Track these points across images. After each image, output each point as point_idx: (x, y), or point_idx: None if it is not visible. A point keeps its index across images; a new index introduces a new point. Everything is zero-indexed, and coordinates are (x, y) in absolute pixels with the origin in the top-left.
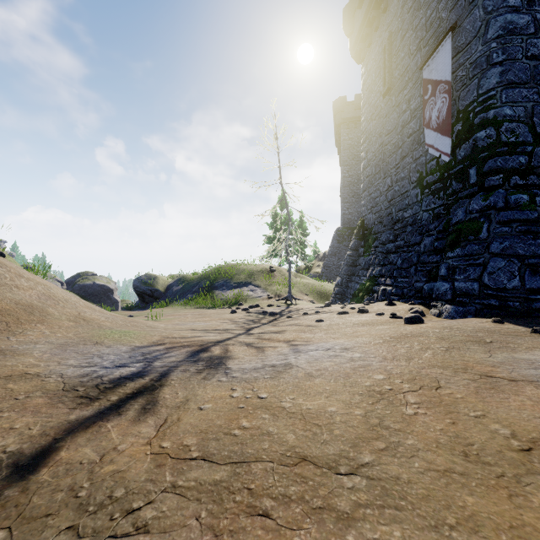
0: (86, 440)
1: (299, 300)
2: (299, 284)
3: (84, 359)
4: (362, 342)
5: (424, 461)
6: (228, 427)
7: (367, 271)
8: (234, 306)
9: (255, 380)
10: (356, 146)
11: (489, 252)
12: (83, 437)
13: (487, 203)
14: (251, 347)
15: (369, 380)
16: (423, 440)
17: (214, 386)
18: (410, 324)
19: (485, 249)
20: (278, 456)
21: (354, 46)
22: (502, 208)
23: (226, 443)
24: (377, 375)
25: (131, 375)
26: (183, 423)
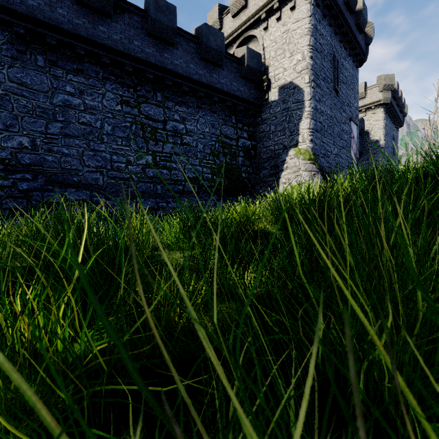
0: None
1: None
2: None
3: None
4: None
5: None
6: None
7: None
8: None
9: None
10: None
11: None
12: None
13: None
14: None
15: None
16: None
17: None
18: None
19: None
20: None
21: None
22: None
23: None
24: None
25: None
26: None
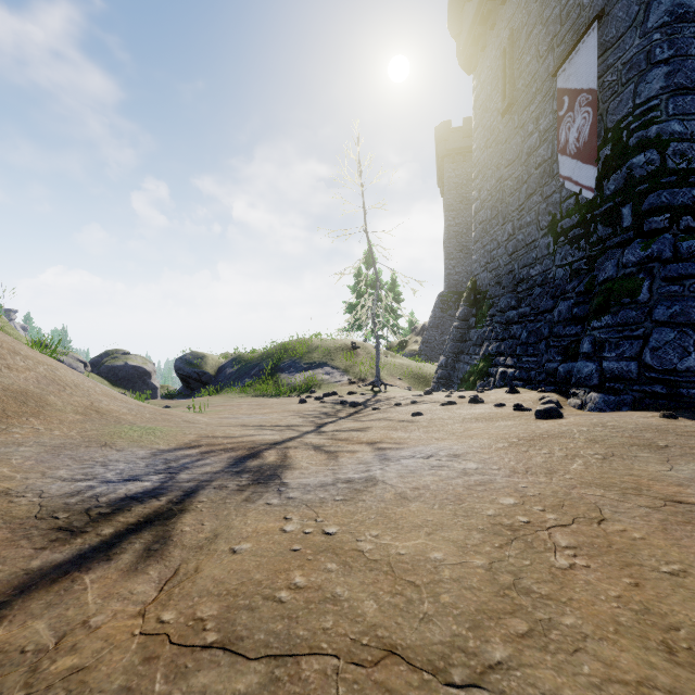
0: (44, 606)
1: (389, 386)
2: (390, 365)
3: (81, 469)
4: (478, 445)
5: (599, 662)
6: (271, 585)
7: (480, 347)
8: (304, 394)
9: (320, 504)
10: (465, 185)
11: (652, 320)
12: (41, 600)
13: (648, 253)
14: (321, 451)
15: (493, 505)
16: (590, 617)
17: (260, 512)
18: (544, 419)
19: (646, 316)
20: (348, 644)
21: (463, 51)
22: (669, 260)
23: (264, 616)
24: (504, 499)
25: (141, 493)
26: (203, 576)
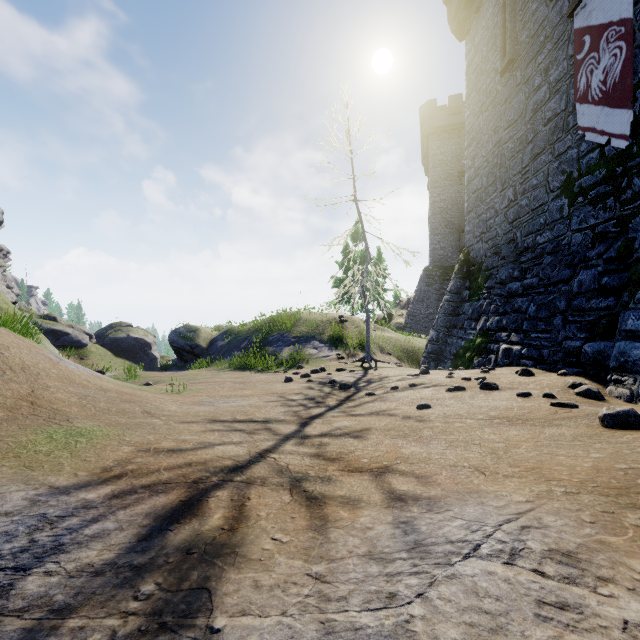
0: None
1: (379, 362)
2: (378, 339)
3: None
4: (591, 516)
5: None
6: None
7: (476, 322)
8: (291, 369)
9: None
10: (450, 162)
11: None
12: None
13: None
14: (300, 496)
15: None
16: None
17: None
18: (619, 428)
19: None
20: None
21: (455, 16)
22: None
23: None
24: None
25: None
26: None
